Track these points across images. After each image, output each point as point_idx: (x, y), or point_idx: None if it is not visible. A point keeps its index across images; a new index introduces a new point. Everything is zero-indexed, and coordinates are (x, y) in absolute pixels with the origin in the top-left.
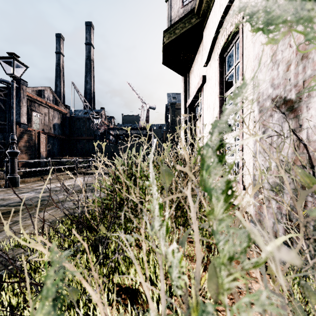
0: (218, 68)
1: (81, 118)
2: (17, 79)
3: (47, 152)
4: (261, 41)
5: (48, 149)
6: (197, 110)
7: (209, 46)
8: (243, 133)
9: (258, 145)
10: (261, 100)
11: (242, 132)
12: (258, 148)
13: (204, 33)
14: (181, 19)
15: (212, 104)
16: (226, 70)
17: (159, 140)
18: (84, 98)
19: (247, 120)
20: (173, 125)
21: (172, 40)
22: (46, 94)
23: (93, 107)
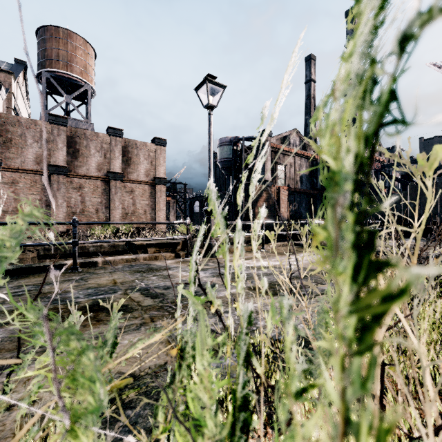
0: None
1: None
2: (262, 132)
3: (292, 213)
4: None
5: (293, 209)
6: None
7: None
8: None
9: None
10: None
11: None
12: None
13: None
14: None
15: None
16: None
17: None
18: None
19: None
20: None
21: None
22: (292, 139)
23: None
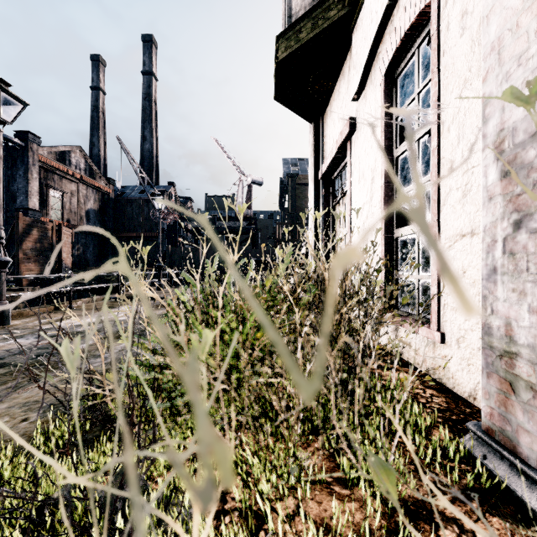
0: (383, 100)
1: (135, 201)
2: (22, 133)
3: (75, 260)
4: (510, 5)
5: (76, 254)
6: (337, 184)
7: (364, 59)
8: (439, 226)
9: (499, 253)
10: (509, 147)
11: (437, 224)
12: (499, 262)
13: (353, 38)
14: (310, 12)
15: (369, 172)
16: (398, 103)
17: (241, 279)
18: (138, 165)
19: (450, 198)
20: (293, 213)
21: (292, 52)
22: (74, 158)
23: (155, 181)
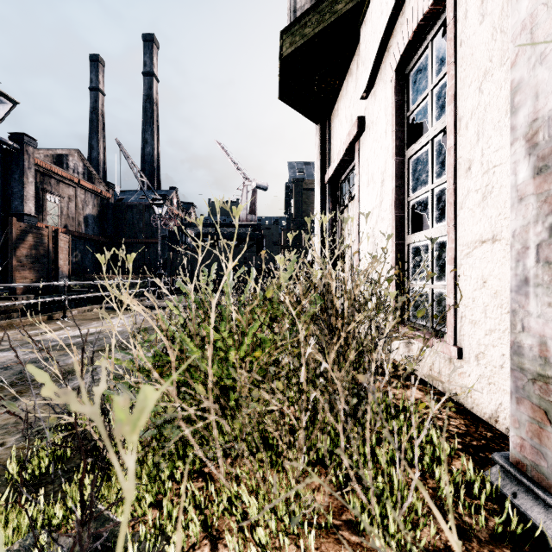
0: (394, 97)
1: (135, 206)
2: (17, 135)
3: (72, 267)
4: None
5: (74, 261)
6: (345, 188)
7: (373, 54)
8: (456, 231)
9: (532, 262)
10: (544, 139)
11: (453, 229)
12: (532, 271)
13: (361, 33)
14: (316, 5)
15: (379, 174)
16: (410, 101)
17: None
18: (138, 169)
19: (468, 201)
20: (299, 219)
21: (297, 48)
22: (72, 161)
23: (156, 186)
